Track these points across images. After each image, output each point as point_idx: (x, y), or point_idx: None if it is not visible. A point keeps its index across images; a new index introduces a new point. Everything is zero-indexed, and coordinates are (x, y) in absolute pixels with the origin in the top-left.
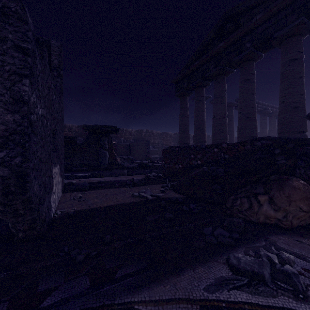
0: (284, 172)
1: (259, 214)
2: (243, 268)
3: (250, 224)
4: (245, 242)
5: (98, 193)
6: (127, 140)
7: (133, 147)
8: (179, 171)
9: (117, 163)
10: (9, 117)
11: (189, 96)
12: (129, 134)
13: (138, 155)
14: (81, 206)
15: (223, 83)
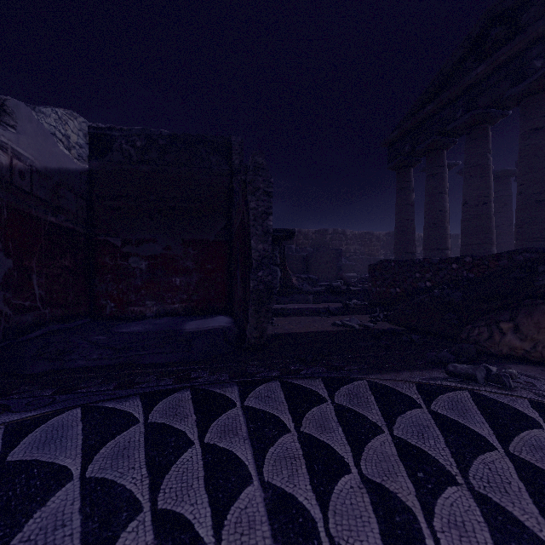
0: (543, 296)
1: (502, 345)
2: (458, 371)
3: (489, 356)
4: (473, 365)
5: (289, 321)
6: (301, 248)
7: (313, 259)
8: (397, 297)
9: (293, 285)
10: (261, 246)
11: (414, 166)
12: (304, 238)
13: (321, 273)
14: (279, 330)
15: (484, 138)
